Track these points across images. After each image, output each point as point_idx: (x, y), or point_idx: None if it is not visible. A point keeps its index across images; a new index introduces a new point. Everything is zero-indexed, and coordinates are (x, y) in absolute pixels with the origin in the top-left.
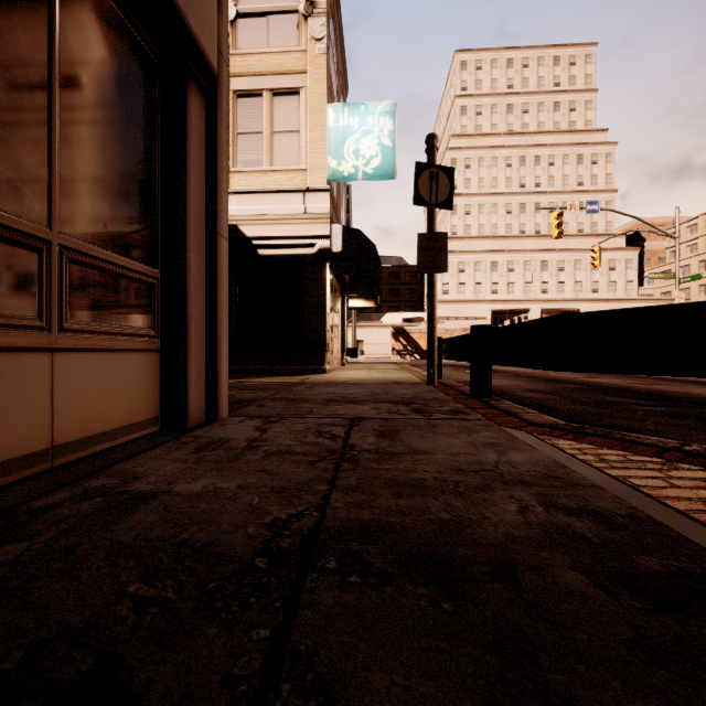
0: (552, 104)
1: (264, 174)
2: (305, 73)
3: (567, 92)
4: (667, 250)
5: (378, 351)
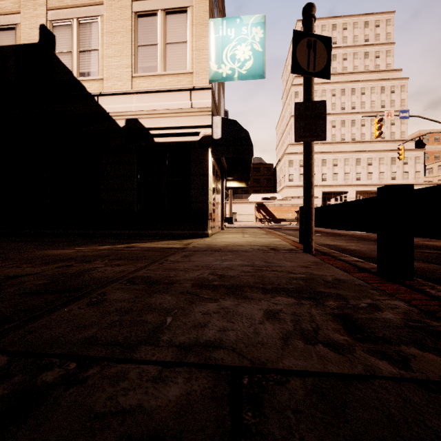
0: (363, 53)
1: (159, 78)
2: None
3: (373, 45)
4: None
5: (246, 219)
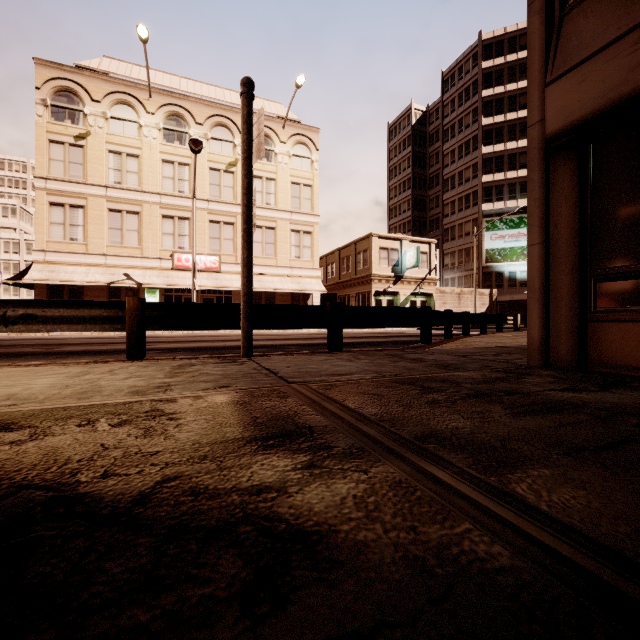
0: None
1: None
2: None
3: None
4: None
5: None
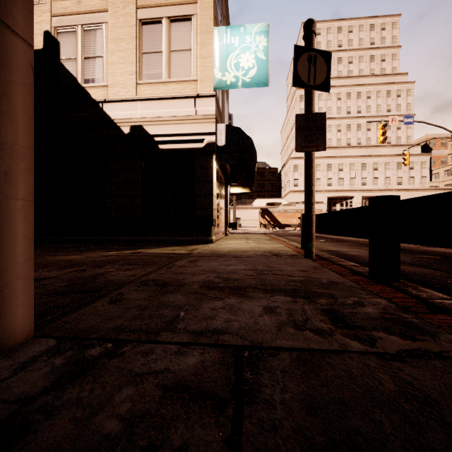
0: (368, 57)
1: (163, 85)
2: (195, 3)
3: (379, 48)
4: (449, 156)
5: (250, 225)
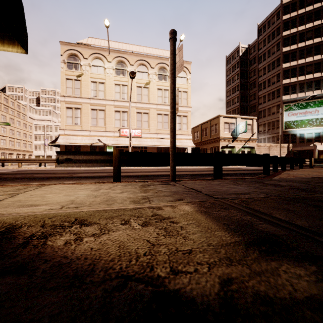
0: None
1: None
2: None
3: None
4: None
5: None
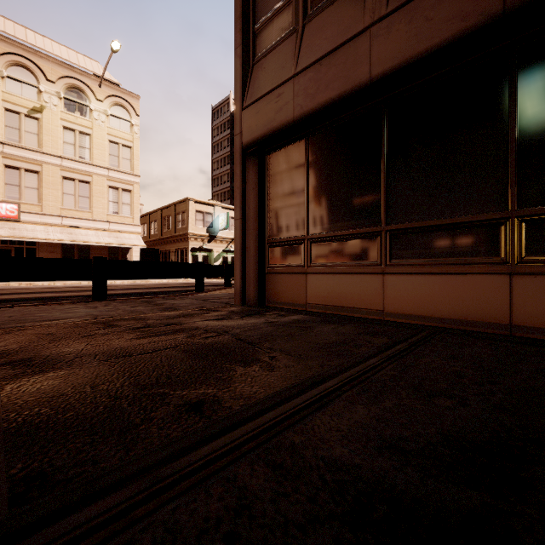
0: None
1: None
2: None
3: None
4: None
5: None
